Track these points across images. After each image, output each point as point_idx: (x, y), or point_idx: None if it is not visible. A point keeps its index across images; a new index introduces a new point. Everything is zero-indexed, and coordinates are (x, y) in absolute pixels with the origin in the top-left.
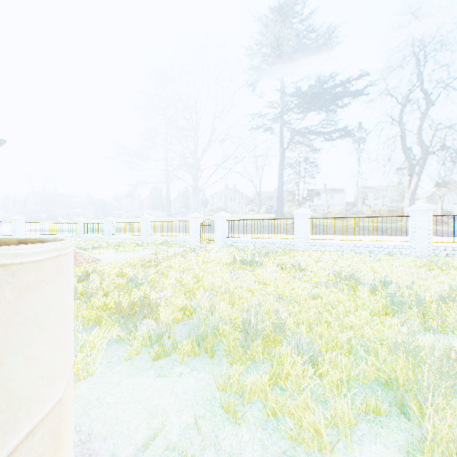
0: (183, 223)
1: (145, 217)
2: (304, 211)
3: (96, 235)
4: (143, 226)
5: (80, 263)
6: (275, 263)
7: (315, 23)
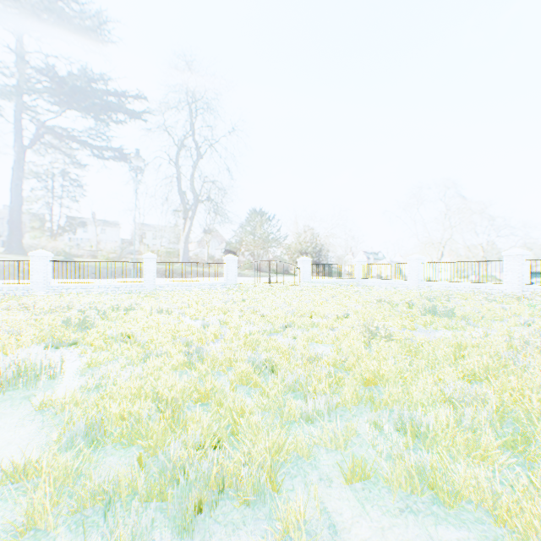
0: None
1: None
2: (44, 253)
3: None
4: None
5: None
6: None
7: (73, 12)
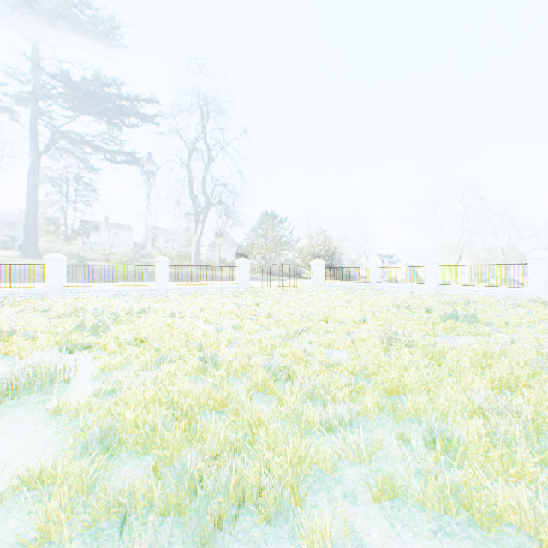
0: None
1: None
2: (59, 256)
3: None
4: None
5: None
6: (15, 310)
7: (87, 18)
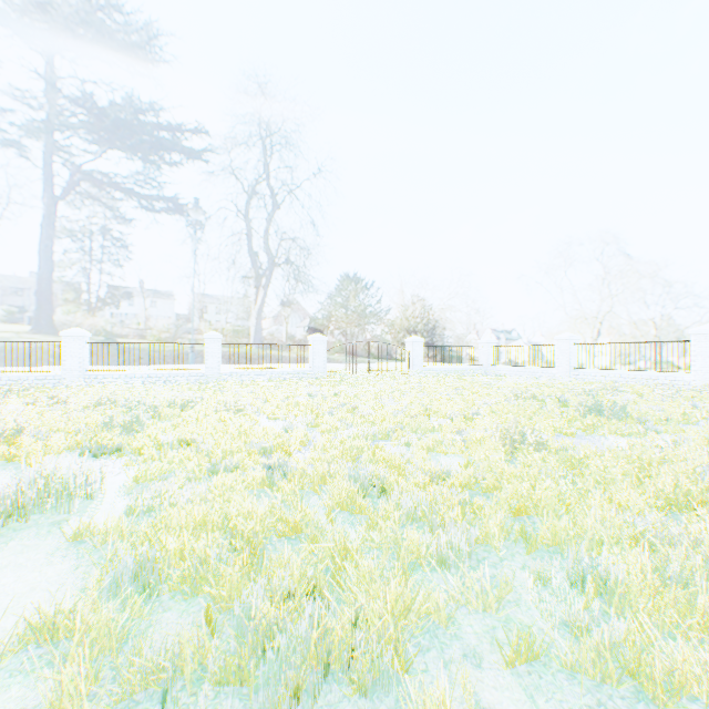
0: None
1: None
2: (80, 332)
3: None
4: None
5: None
6: (23, 402)
7: (116, 24)
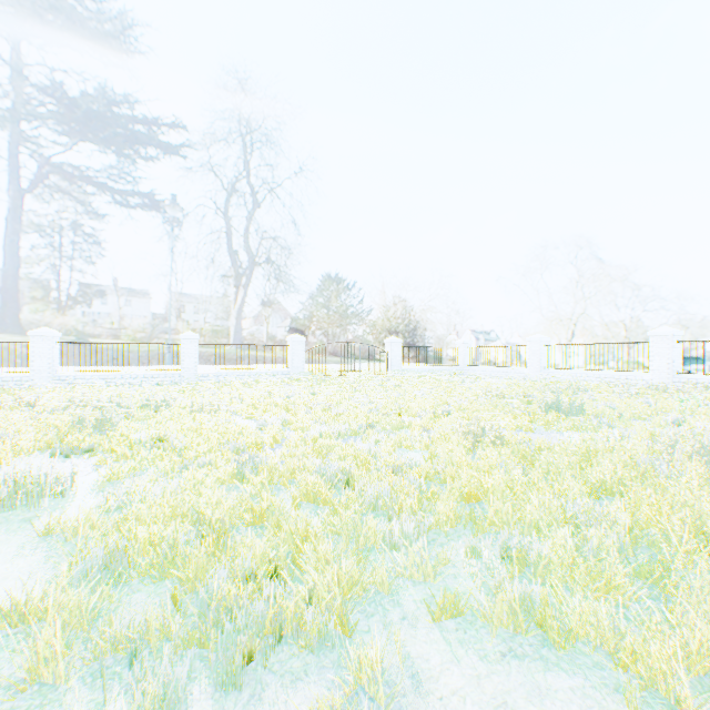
0: None
1: None
2: (49, 332)
3: None
4: None
5: None
6: None
7: (88, 13)
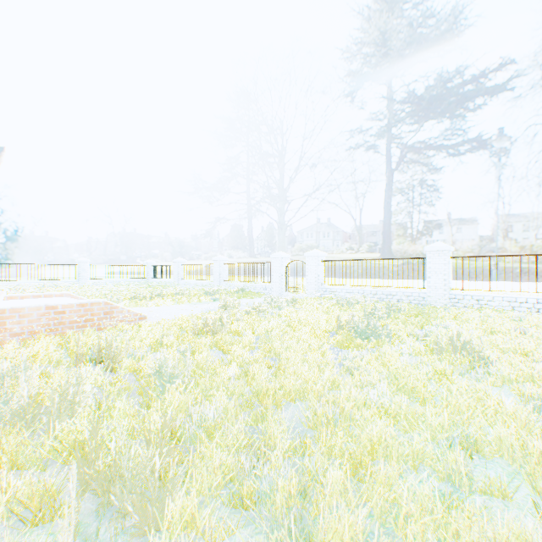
0: (263, 266)
1: (217, 258)
2: (443, 245)
3: (164, 280)
4: (216, 269)
5: (117, 321)
6: (408, 332)
7: None
